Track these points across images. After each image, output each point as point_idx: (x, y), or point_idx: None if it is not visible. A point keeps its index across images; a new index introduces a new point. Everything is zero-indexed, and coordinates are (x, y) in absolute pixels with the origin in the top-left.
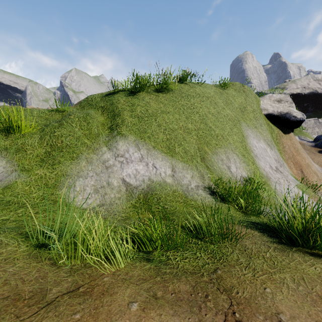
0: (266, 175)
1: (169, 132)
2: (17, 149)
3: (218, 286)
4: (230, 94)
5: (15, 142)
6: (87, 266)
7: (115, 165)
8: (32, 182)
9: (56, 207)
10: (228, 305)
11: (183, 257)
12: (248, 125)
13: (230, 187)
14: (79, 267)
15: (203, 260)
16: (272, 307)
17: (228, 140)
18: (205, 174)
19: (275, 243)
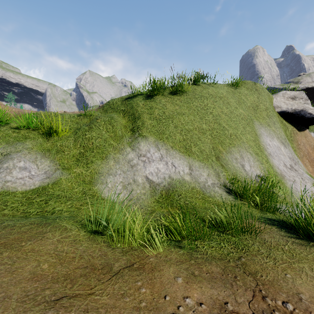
0: (281, 173)
1: (185, 133)
2: (57, 150)
3: (243, 270)
4: (242, 93)
5: (55, 144)
6: (133, 249)
7: (139, 164)
8: (73, 179)
9: (94, 201)
10: (254, 284)
11: (209, 246)
12: (261, 123)
13: (245, 185)
14: (128, 250)
15: (227, 250)
16: (293, 288)
17: (242, 139)
18: (220, 172)
19: (293, 238)
